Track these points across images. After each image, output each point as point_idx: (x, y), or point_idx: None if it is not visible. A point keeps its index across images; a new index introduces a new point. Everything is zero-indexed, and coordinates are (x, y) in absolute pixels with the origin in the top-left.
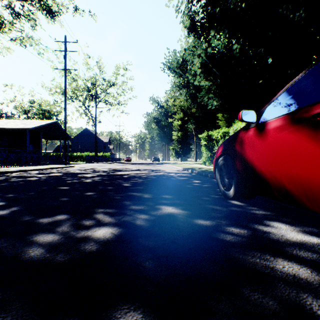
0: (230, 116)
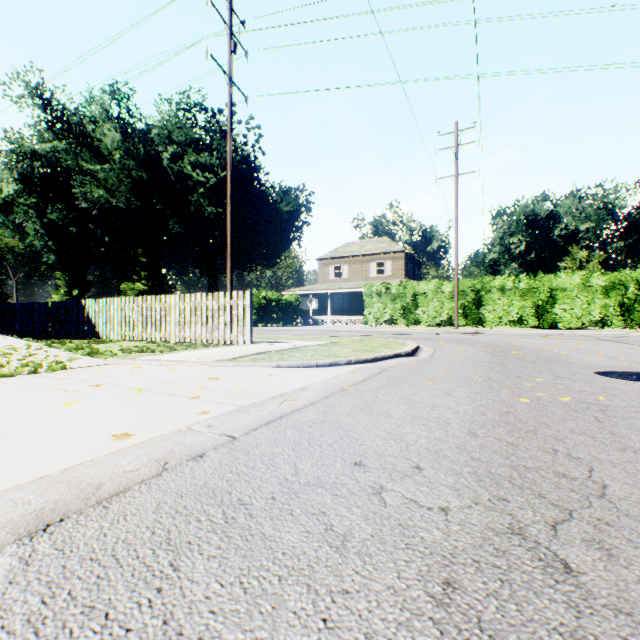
0: (71, 277)
